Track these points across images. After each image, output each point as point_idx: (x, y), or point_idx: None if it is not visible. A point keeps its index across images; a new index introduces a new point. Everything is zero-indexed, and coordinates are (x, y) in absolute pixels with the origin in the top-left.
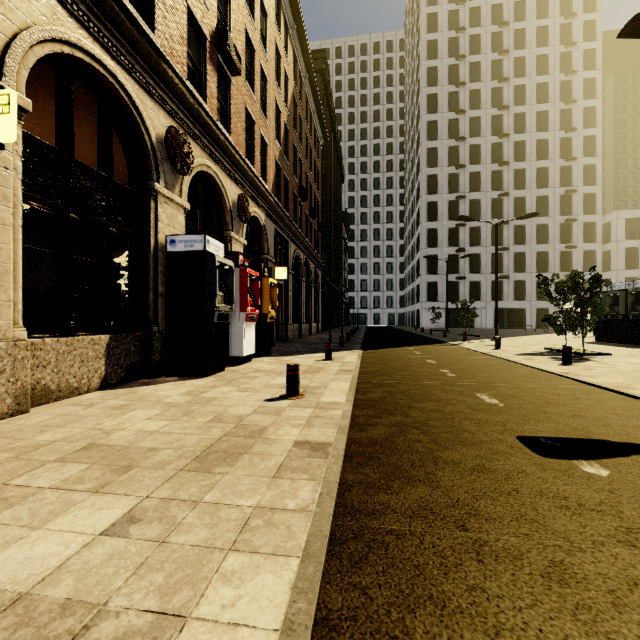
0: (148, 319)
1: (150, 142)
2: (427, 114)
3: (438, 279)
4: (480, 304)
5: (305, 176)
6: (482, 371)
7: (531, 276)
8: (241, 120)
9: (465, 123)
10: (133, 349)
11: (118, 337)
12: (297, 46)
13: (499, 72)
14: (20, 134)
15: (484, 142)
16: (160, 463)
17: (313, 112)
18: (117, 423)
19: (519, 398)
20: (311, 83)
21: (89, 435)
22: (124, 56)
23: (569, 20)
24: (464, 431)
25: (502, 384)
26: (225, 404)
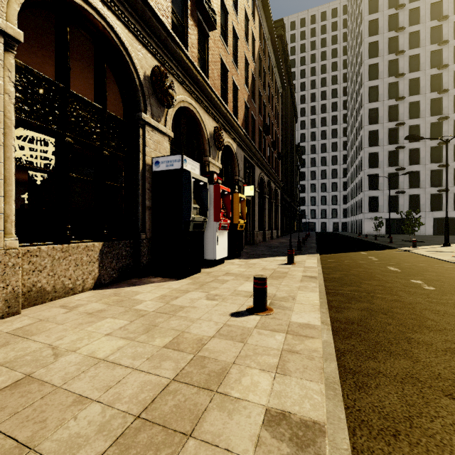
0: (137, 228)
1: (138, 79)
2: (369, 59)
3: (379, 194)
4: (419, 214)
5: (268, 116)
6: None
7: None
8: (217, 68)
9: (404, 61)
10: (124, 253)
11: (110, 244)
12: (262, 14)
13: (438, 12)
14: (13, 63)
15: (423, 75)
16: (68, 444)
17: (274, 67)
18: (76, 338)
19: None
20: (272, 43)
21: (37, 357)
22: (114, 3)
23: None
24: None
25: None
26: (190, 317)
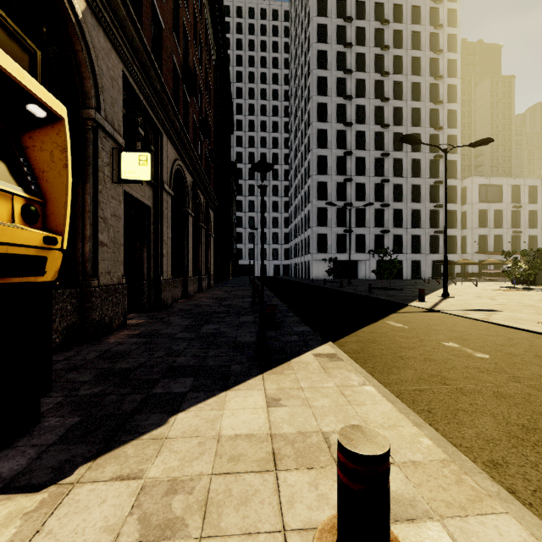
0: None
1: None
2: (317, 69)
3: (327, 231)
4: (365, 256)
5: (193, 66)
6: None
7: (407, 231)
8: None
9: (352, 83)
10: None
11: None
12: None
13: (380, 41)
14: None
15: (368, 104)
16: None
17: None
18: None
19: None
20: None
21: None
22: None
23: (436, 5)
24: None
25: None
26: None
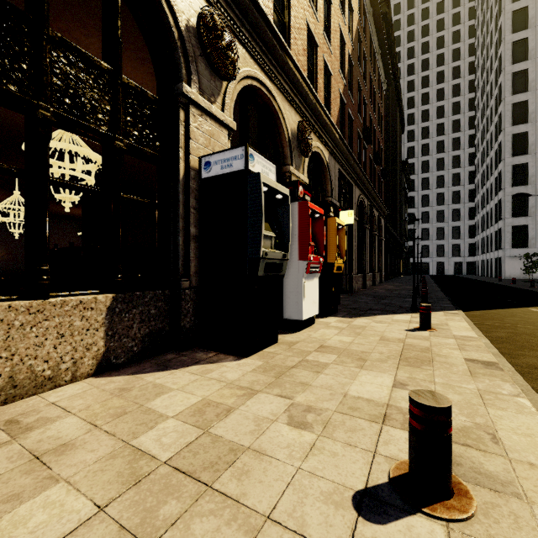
0: (176, 271)
1: (177, 28)
2: (512, 34)
3: (528, 222)
4: None
5: (369, 119)
6: None
7: None
8: (302, 38)
9: None
10: (154, 312)
11: (128, 297)
12: None
13: None
14: None
15: None
16: None
17: (376, 53)
18: None
19: None
20: (375, 20)
21: None
22: None
23: None
24: None
25: None
26: (246, 504)
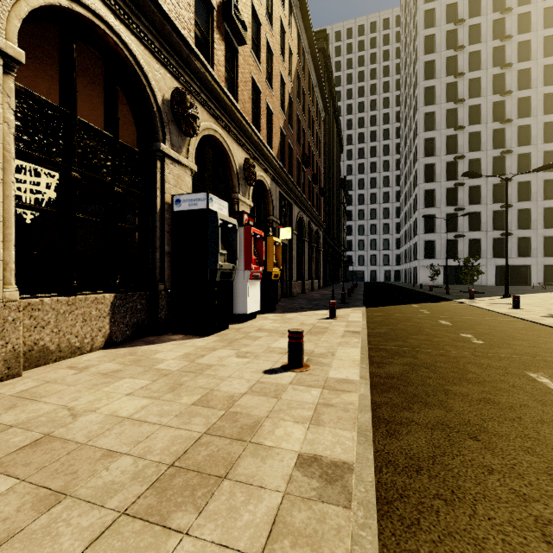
0: (155, 277)
1: (156, 103)
2: (424, 80)
3: (436, 237)
4: (480, 261)
5: (308, 145)
6: (515, 337)
7: (537, 232)
8: (247, 89)
9: (464, 85)
10: (139, 307)
11: (123, 296)
12: (300, 24)
13: (501, 31)
14: (13, 87)
15: (484, 102)
16: (104, 489)
17: (315, 86)
18: (94, 399)
19: None
20: (313, 59)
21: (53, 418)
22: (128, 15)
23: None
24: None
25: None
26: (219, 375)
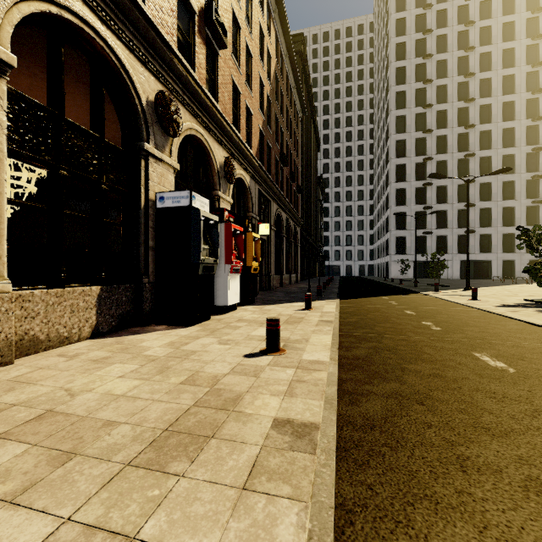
0: (139, 271)
1: (140, 105)
2: (396, 85)
3: (406, 234)
4: (446, 256)
5: (286, 144)
6: (468, 324)
7: (497, 230)
8: (228, 90)
9: (432, 91)
10: (124, 299)
11: (109, 288)
12: (279, 28)
13: (465, 42)
14: (5, 89)
15: (450, 107)
16: (109, 449)
17: (293, 88)
18: (88, 381)
19: (529, 361)
20: (291, 61)
21: (53, 397)
22: (114, 21)
23: None
24: (482, 410)
25: (498, 341)
26: (203, 359)
